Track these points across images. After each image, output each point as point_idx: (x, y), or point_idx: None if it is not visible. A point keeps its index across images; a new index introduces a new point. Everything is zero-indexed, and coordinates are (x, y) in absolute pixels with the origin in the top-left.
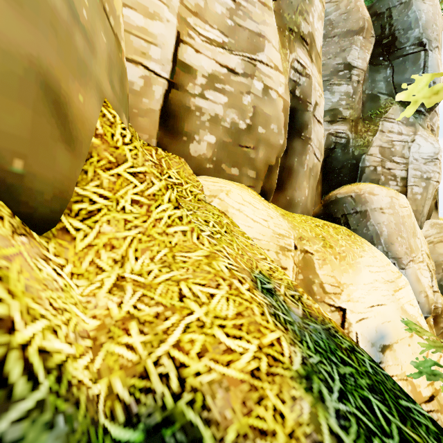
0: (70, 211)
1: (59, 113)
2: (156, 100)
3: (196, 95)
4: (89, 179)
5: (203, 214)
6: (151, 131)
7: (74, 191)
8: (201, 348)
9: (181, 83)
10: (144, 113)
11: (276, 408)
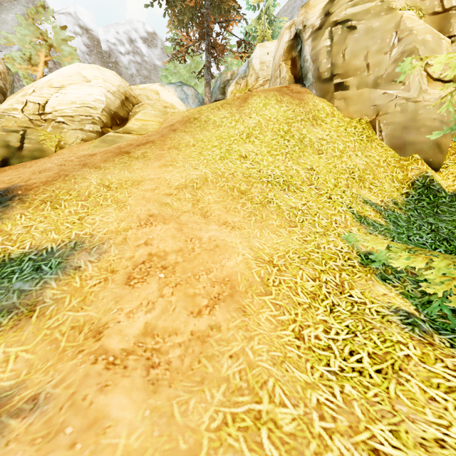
0: (441, 167)
1: (438, 147)
2: None
3: None
4: (446, 159)
5: None
6: None
7: (442, 163)
8: None
9: None
10: None
11: None
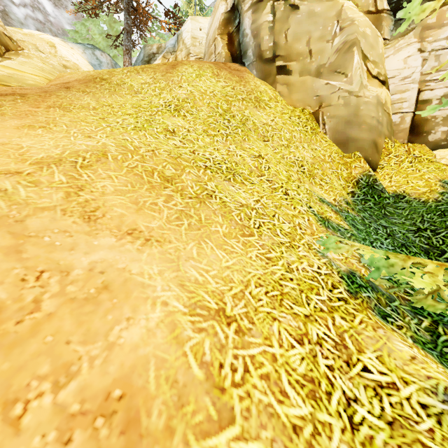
0: (377, 168)
1: (375, 146)
2: (407, 124)
3: None
4: (381, 160)
5: (428, 166)
6: (404, 137)
7: (378, 163)
8: (410, 189)
9: (421, 110)
10: (400, 131)
11: (427, 195)
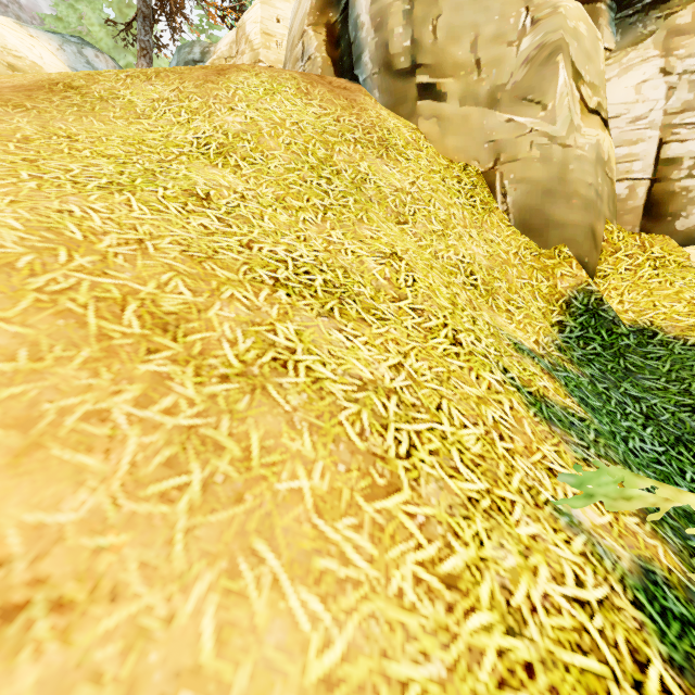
0: (596, 276)
1: (594, 238)
2: (639, 199)
3: (681, 179)
4: (602, 262)
5: (682, 275)
6: (635, 222)
7: (596, 268)
8: (662, 319)
9: (664, 176)
10: (628, 212)
11: None
